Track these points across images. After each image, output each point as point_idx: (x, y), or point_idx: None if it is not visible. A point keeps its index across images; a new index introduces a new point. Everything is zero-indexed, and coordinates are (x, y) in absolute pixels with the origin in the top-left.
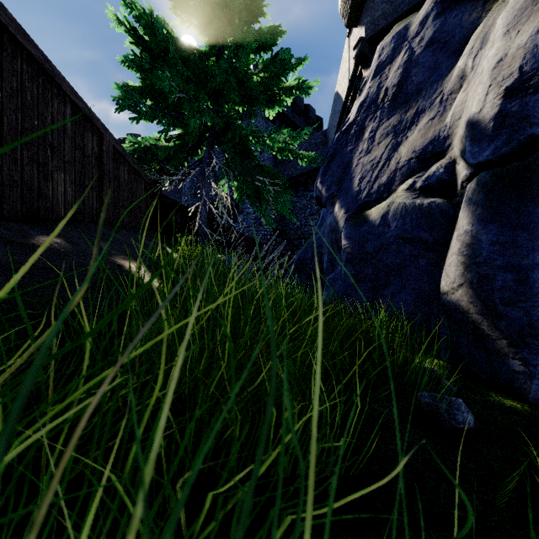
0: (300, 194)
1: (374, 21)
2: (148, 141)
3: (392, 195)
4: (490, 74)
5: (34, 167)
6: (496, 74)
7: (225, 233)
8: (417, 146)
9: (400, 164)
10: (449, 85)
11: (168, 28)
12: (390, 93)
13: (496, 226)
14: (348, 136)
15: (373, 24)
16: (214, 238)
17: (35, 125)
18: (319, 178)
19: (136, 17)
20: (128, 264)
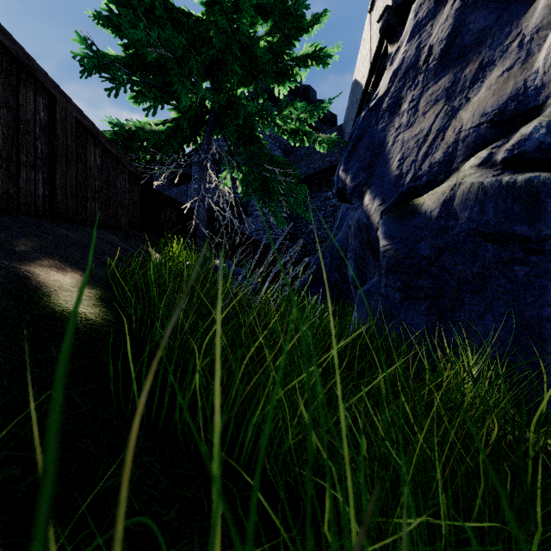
0: (313, 195)
1: None
2: (134, 124)
3: (454, 176)
4: None
5: None
6: None
7: (228, 235)
8: (488, 106)
9: (462, 133)
10: (532, 21)
11: None
12: (437, 50)
13: None
14: (378, 112)
15: None
16: (215, 241)
17: None
18: (342, 166)
19: None
20: (51, 274)
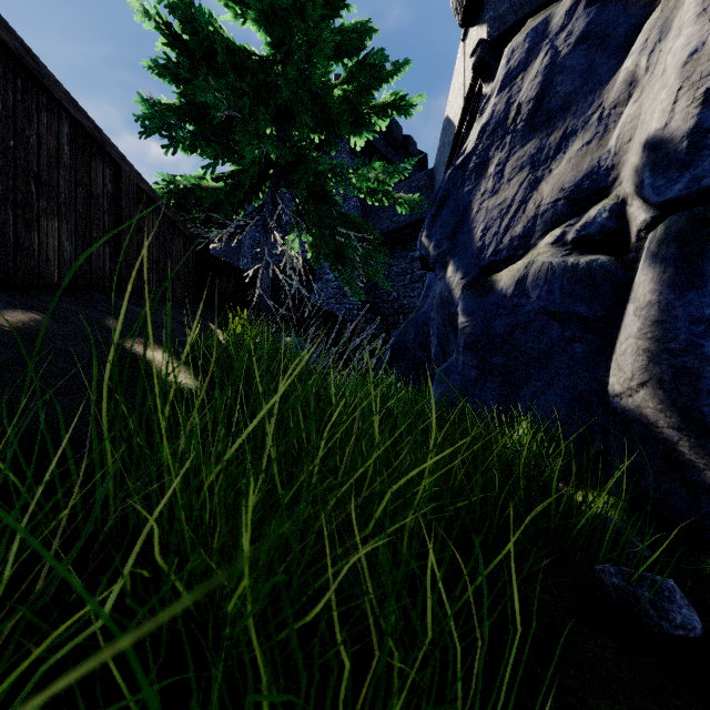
0: (397, 254)
1: (499, 17)
2: (189, 181)
3: (531, 252)
4: (679, 72)
5: (8, 208)
6: (689, 72)
7: (295, 307)
8: (566, 181)
9: (542, 208)
10: (612, 95)
11: (217, 24)
12: (525, 110)
13: (699, 295)
14: (465, 172)
15: (498, 21)
16: (280, 314)
17: (10, 146)
18: (425, 231)
19: (170, 6)
20: (147, 351)
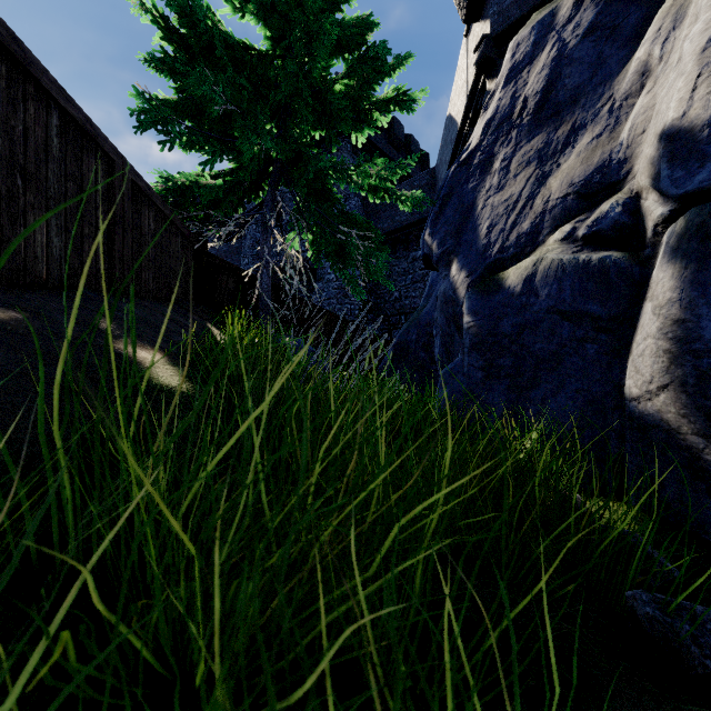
0: (399, 254)
1: (503, 12)
2: (187, 178)
3: (540, 249)
4: (698, 59)
5: None
6: (709, 57)
7: (295, 307)
8: (576, 176)
9: (550, 204)
10: (623, 86)
11: (216, 18)
12: (531, 103)
13: None
14: (469, 169)
15: (502, 16)
16: (280, 314)
17: None
18: (428, 229)
19: None
20: (138, 352)
